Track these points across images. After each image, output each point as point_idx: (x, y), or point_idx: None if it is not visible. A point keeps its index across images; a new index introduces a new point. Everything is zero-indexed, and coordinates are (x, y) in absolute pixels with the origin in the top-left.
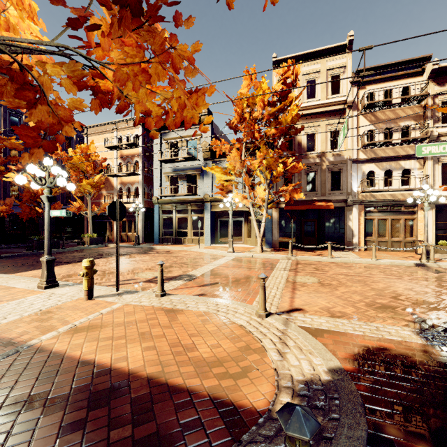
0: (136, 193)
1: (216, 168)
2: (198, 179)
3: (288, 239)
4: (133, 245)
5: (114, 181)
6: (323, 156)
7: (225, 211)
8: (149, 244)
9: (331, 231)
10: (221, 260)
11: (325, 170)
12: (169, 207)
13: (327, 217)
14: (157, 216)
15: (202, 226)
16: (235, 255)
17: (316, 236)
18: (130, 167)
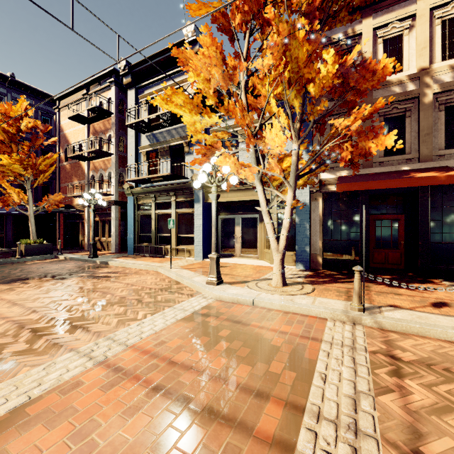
0: (110, 181)
1: (174, 97)
2: (185, 152)
3: (343, 253)
4: (87, 257)
5: (85, 167)
6: (426, 75)
7: (229, 203)
8: (118, 254)
9: (446, 239)
10: (160, 318)
11: (430, 104)
12: (147, 198)
13: (437, 208)
14: (131, 214)
15: (191, 228)
16: (214, 296)
17: (400, 248)
18: (104, 146)
